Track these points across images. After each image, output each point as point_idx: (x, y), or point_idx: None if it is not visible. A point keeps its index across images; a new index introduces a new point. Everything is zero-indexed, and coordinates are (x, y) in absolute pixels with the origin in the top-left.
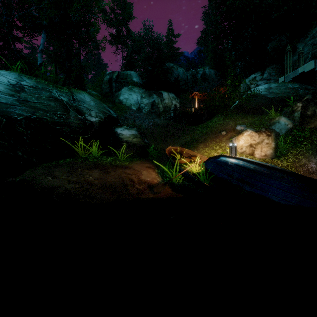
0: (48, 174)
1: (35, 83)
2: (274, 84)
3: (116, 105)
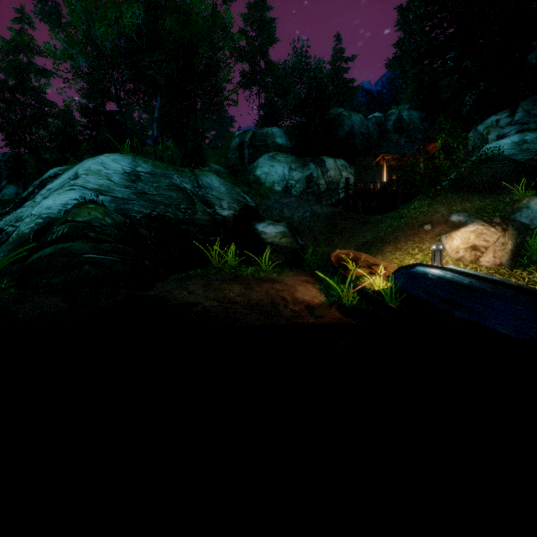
0: (182, 287)
1: (152, 168)
2: (532, 134)
3: (254, 188)
